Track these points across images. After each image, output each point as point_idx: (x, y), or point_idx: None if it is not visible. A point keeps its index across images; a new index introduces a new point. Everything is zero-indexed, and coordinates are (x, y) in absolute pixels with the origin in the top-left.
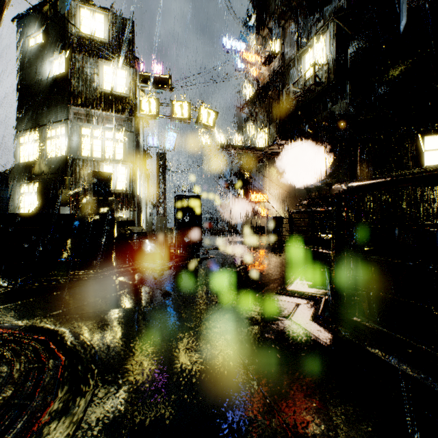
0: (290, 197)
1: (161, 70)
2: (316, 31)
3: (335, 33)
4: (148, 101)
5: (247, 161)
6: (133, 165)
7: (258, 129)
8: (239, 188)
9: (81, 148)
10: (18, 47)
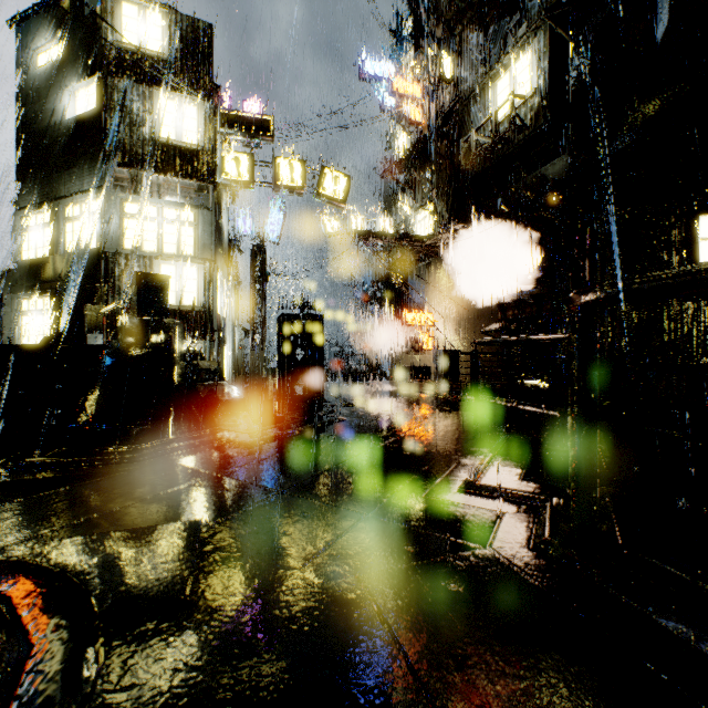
0: (471, 318)
1: (259, 109)
2: (516, 41)
3: (547, 44)
4: (236, 158)
5: (400, 258)
6: (211, 265)
7: (418, 205)
8: (386, 304)
9: (122, 236)
10: (18, 68)
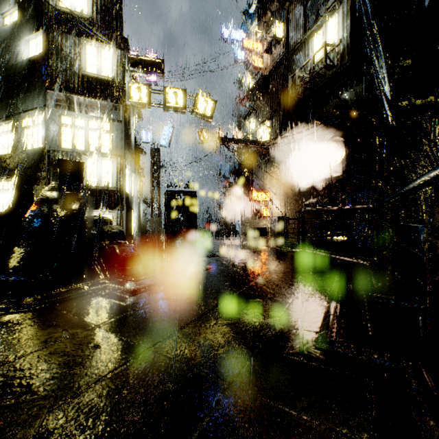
0: (295, 195)
1: None
2: (327, 8)
3: (349, 9)
4: (138, 87)
5: (248, 157)
6: (121, 159)
7: (259, 123)
8: (238, 187)
9: (60, 139)
10: None
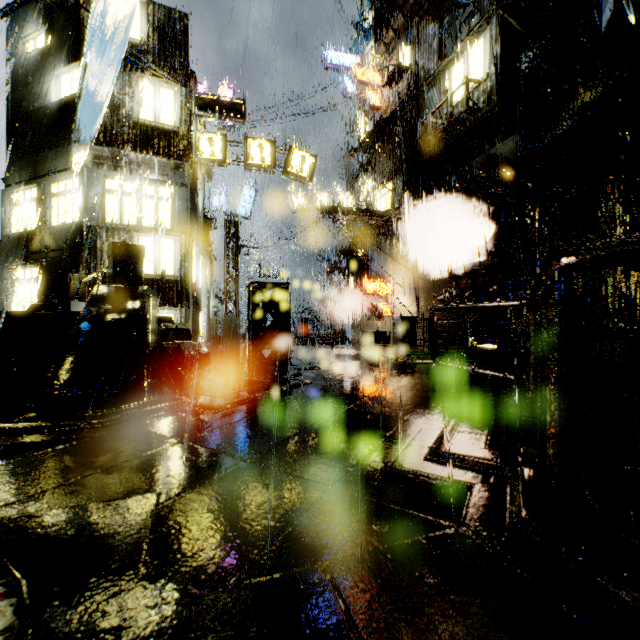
0: (427, 287)
1: (232, 95)
2: (469, 30)
3: (498, 32)
4: (210, 139)
5: (361, 232)
6: (186, 238)
7: (378, 184)
8: (349, 274)
9: (104, 211)
10: (8, 55)
